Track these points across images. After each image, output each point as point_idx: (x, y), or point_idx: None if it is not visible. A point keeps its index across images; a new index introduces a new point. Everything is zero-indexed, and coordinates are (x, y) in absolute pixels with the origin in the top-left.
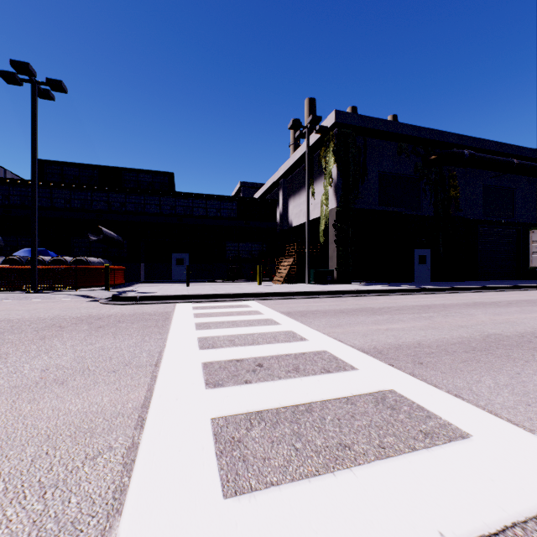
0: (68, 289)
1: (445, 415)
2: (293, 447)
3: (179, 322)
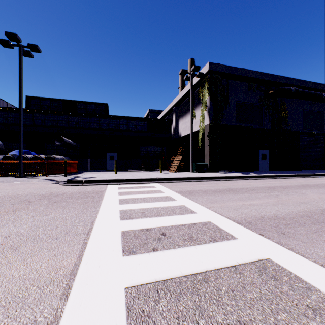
0: (41, 175)
1: (323, 287)
2: None
3: (108, 198)
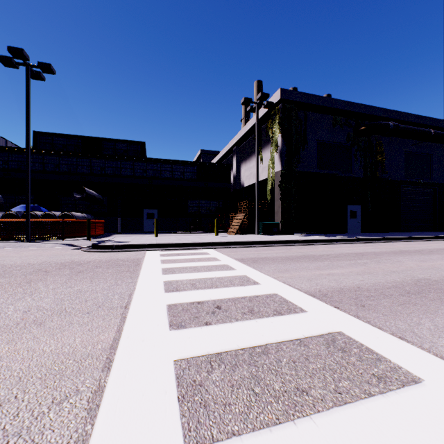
0: (56, 239)
1: (394, 358)
2: (252, 392)
3: (148, 267)
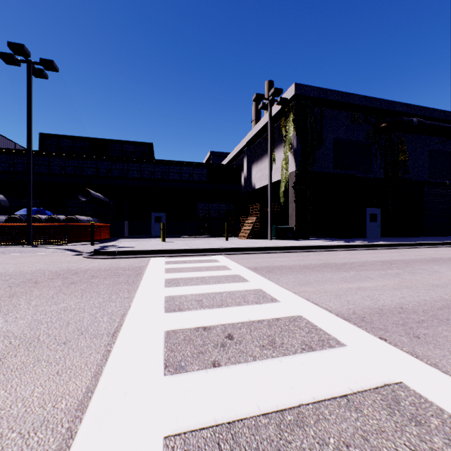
0: (59, 244)
1: None
2: None
3: (149, 278)
